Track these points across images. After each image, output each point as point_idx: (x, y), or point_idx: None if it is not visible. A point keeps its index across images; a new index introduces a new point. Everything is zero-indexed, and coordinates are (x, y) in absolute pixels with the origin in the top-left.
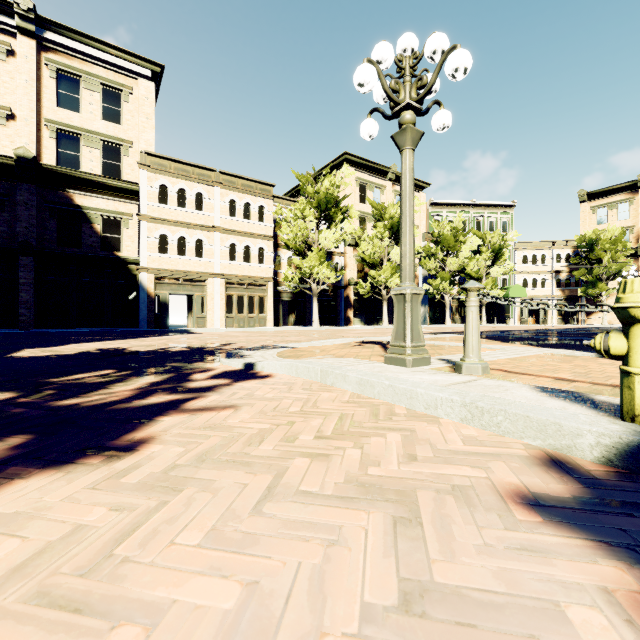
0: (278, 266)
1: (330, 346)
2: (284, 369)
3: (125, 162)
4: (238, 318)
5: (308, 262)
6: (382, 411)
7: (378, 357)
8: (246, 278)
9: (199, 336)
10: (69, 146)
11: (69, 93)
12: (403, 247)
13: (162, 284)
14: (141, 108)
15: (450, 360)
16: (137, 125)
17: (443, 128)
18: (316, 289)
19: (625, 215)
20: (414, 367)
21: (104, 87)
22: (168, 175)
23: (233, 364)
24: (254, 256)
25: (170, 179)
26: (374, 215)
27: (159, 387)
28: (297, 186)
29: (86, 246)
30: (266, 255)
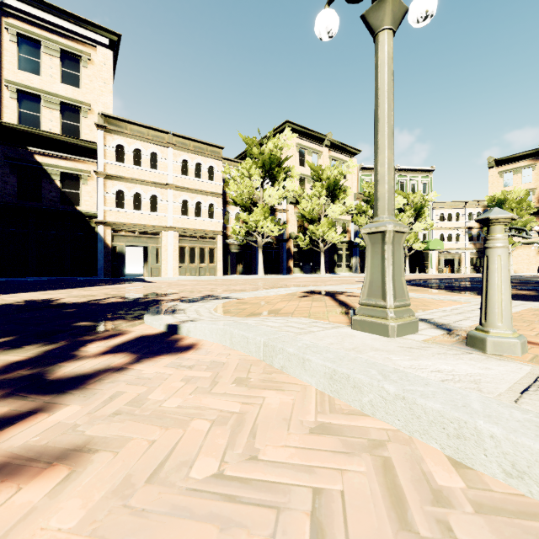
0: (227, 221)
1: (275, 296)
2: (215, 335)
3: (84, 123)
4: (190, 268)
5: (254, 217)
6: (404, 476)
7: (336, 315)
8: (197, 231)
9: (148, 285)
10: (29, 106)
11: (29, 57)
12: (379, 167)
13: (119, 236)
14: (99, 73)
15: (433, 321)
16: (95, 89)
17: (425, 17)
18: (261, 241)
19: (528, 179)
20: (399, 337)
21: (63, 53)
22: (124, 136)
23: (155, 324)
24: (205, 211)
25: (126, 139)
26: (312, 176)
27: (4, 377)
28: (244, 151)
29: (46, 200)
30: (216, 211)
